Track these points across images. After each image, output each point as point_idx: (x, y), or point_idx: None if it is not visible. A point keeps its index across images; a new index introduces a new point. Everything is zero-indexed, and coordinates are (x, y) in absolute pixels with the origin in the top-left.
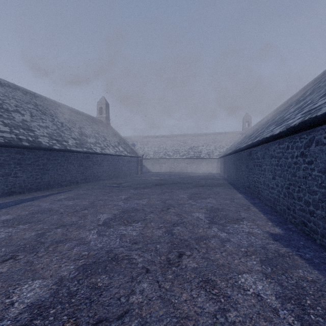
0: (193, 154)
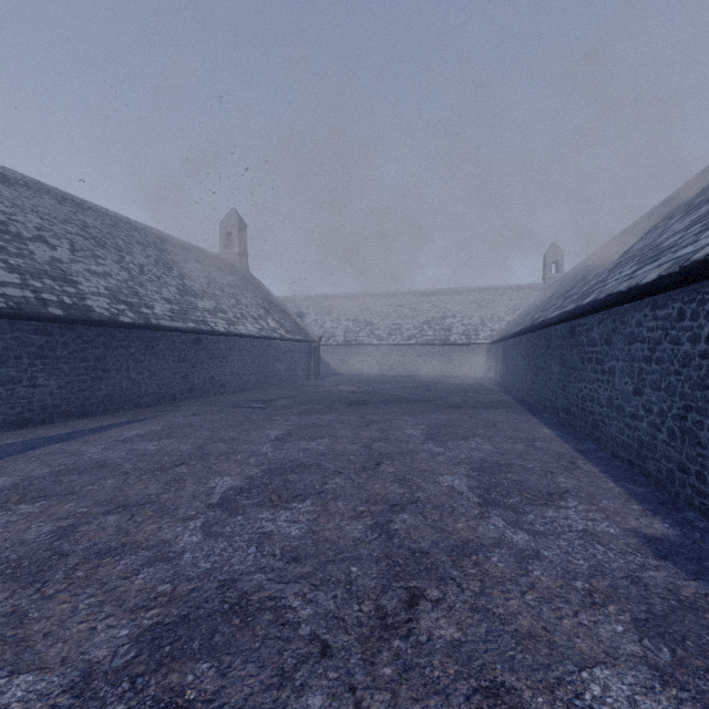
0: (432, 334)
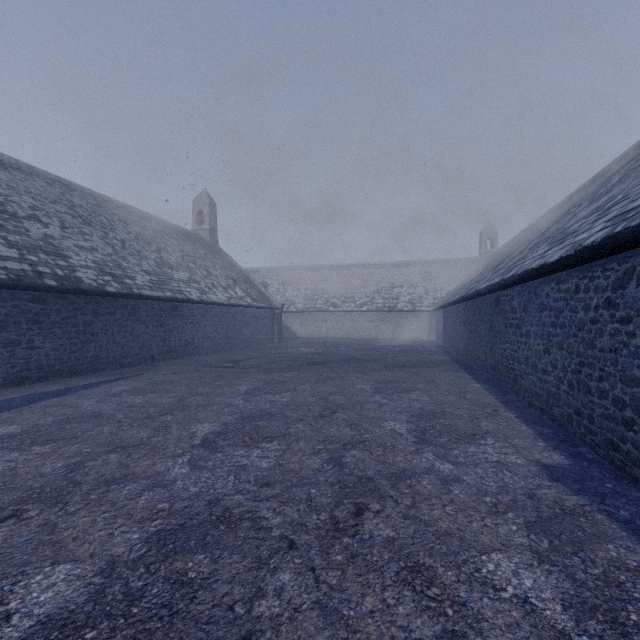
0: (382, 302)
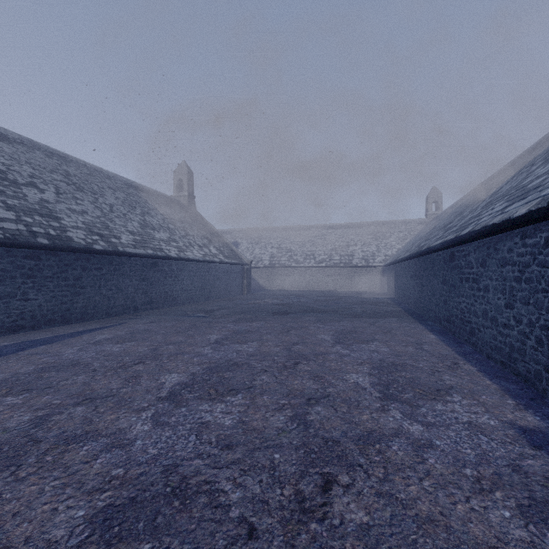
0: (338, 259)
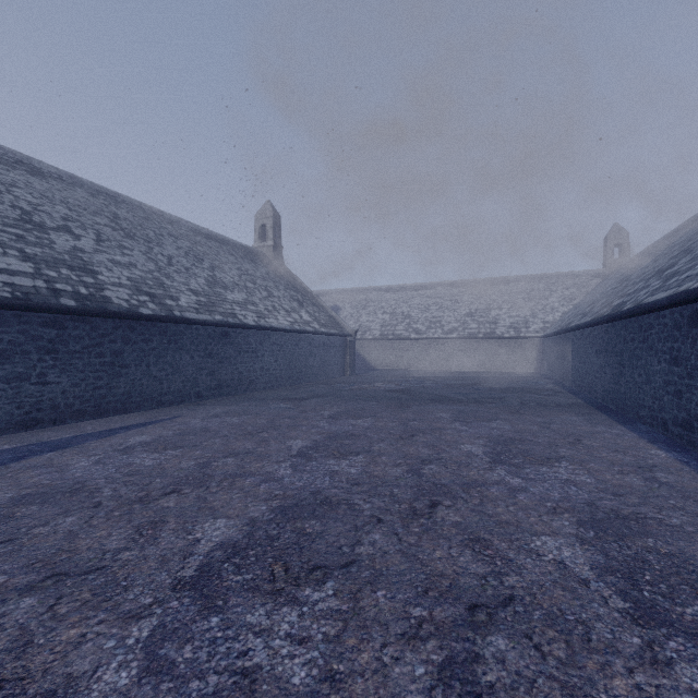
0: (476, 327)
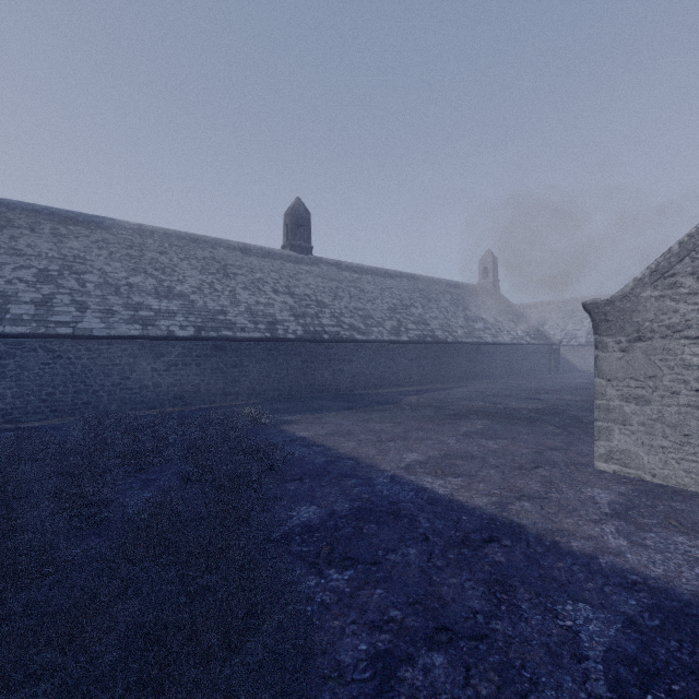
0: None
